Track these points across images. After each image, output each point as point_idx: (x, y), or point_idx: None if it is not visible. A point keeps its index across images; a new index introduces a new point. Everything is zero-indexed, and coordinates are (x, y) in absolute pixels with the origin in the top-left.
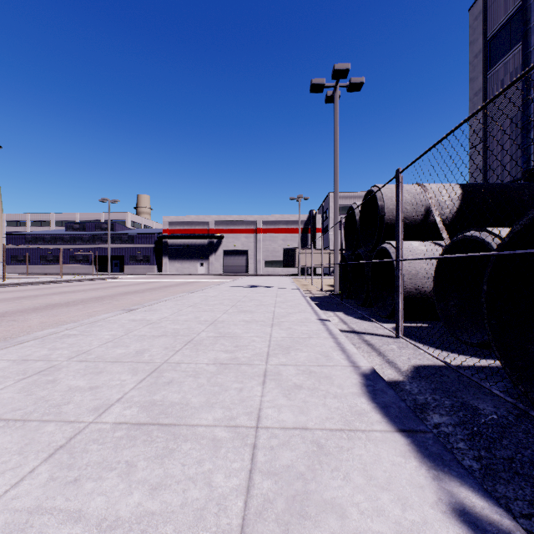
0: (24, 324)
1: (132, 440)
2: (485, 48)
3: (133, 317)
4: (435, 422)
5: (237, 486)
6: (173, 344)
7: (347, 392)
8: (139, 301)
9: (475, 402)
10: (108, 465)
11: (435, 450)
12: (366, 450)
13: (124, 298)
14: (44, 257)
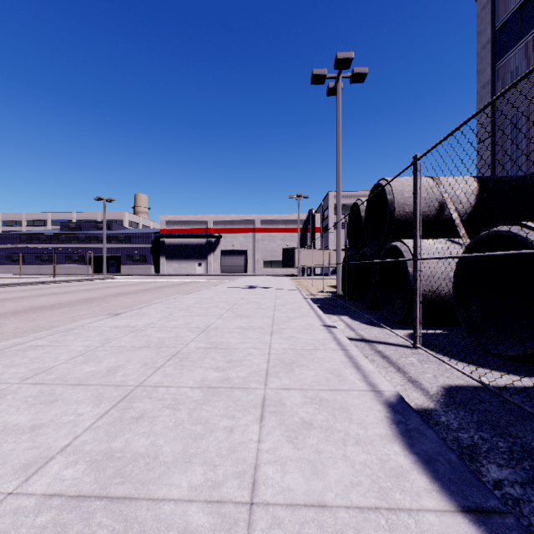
0: None
1: None
2: (493, 39)
3: (117, 323)
4: (494, 478)
5: None
6: (154, 358)
7: (373, 434)
8: (130, 303)
9: None
10: None
11: None
12: None
13: (115, 300)
14: (39, 257)
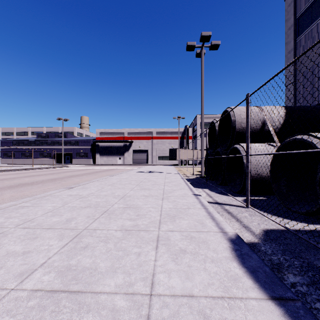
0: None
1: (41, 311)
2: (295, 23)
3: (71, 193)
4: (291, 281)
5: None
6: (93, 213)
7: (221, 256)
8: (78, 181)
9: (317, 263)
10: None
11: None
12: None
13: (69, 179)
14: (24, 154)
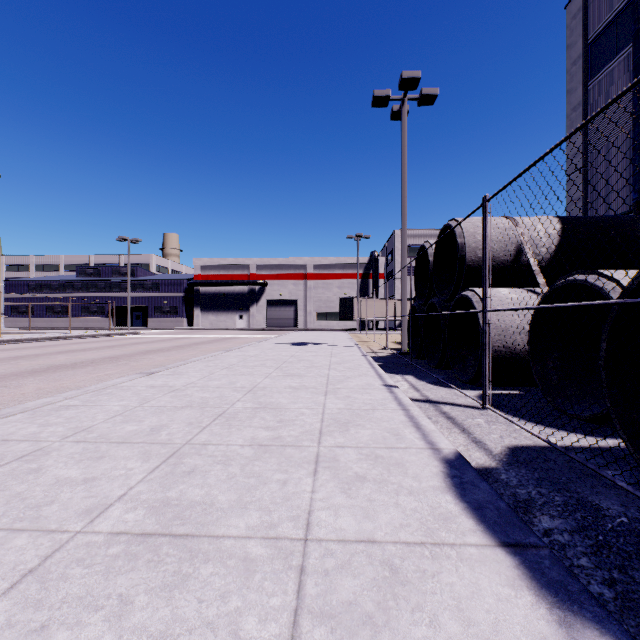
0: (17, 392)
1: (131, 561)
2: (585, 53)
3: (153, 382)
4: (544, 527)
5: (276, 637)
6: (199, 418)
7: (426, 486)
8: (163, 362)
9: (595, 498)
10: (92, 601)
11: (555, 575)
12: (459, 577)
13: (145, 358)
14: (51, 308)
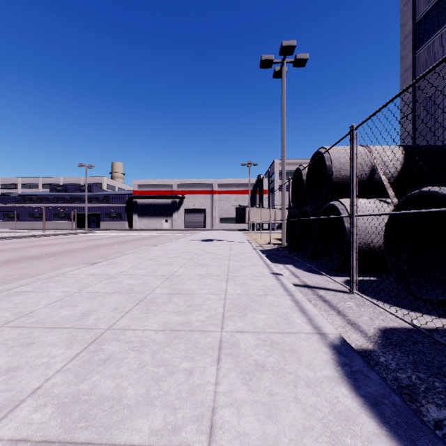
0: None
1: None
2: (414, 30)
3: (93, 271)
4: (434, 418)
5: None
6: (124, 303)
7: (321, 376)
8: (106, 254)
9: None
10: None
11: None
12: None
13: (94, 250)
14: (32, 214)
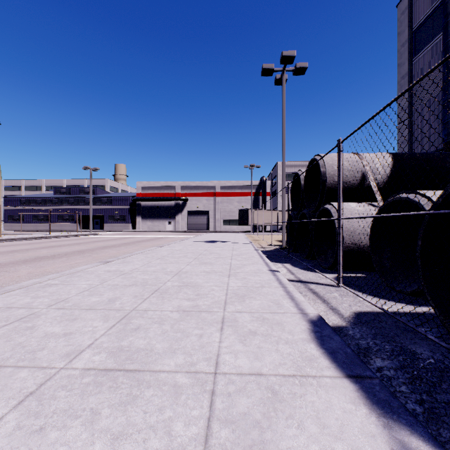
0: (14, 275)
1: (98, 387)
2: (410, 38)
3: (109, 268)
4: (377, 366)
5: (196, 435)
6: (141, 292)
7: (297, 338)
8: (115, 254)
9: (412, 347)
10: (73, 412)
11: (382, 396)
12: (318, 397)
13: (102, 251)
14: (36, 216)
